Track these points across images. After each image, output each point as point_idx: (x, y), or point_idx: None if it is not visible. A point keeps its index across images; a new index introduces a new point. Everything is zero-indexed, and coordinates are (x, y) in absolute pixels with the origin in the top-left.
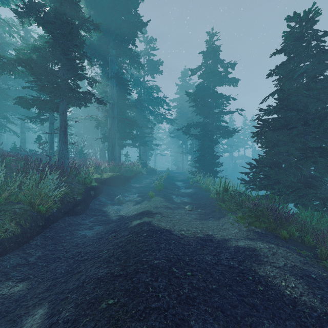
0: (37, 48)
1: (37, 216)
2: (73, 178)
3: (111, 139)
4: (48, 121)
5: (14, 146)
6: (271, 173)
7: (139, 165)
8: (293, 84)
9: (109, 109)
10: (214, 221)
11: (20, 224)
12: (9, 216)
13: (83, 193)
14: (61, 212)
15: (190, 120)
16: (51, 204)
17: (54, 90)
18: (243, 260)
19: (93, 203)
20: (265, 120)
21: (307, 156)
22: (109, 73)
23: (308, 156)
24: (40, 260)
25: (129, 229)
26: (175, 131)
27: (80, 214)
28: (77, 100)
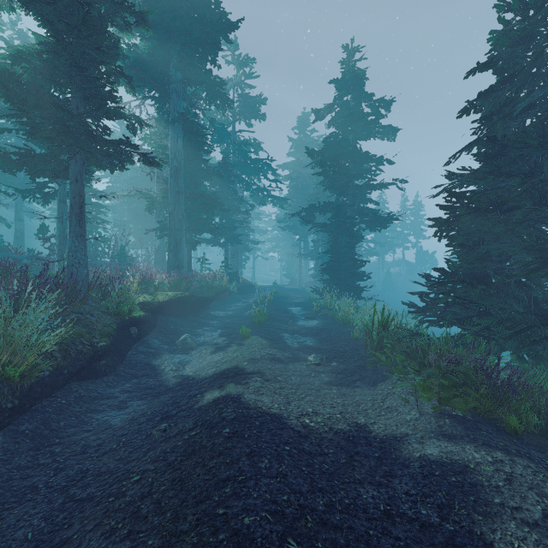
0: (23, 54)
1: (2, 389)
2: (99, 302)
3: (174, 230)
4: (57, 197)
5: None
6: (471, 295)
7: (224, 278)
8: (511, 127)
9: (170, 178)
10: (365, 388)
11: None
12: None
13: (114, 334)
14: (62, 375)
15: (313, 199)
16: (35, 362)
17: (55, 136)
18: (449, 503)
19: (135, 350)
20: (462, 193)
21: (545, 262)
22: (170, 112)
23: (546, 263)
24: None
25: (197, 413)
26: (286, 219)
27: (105, 375)
28: (105, 157)
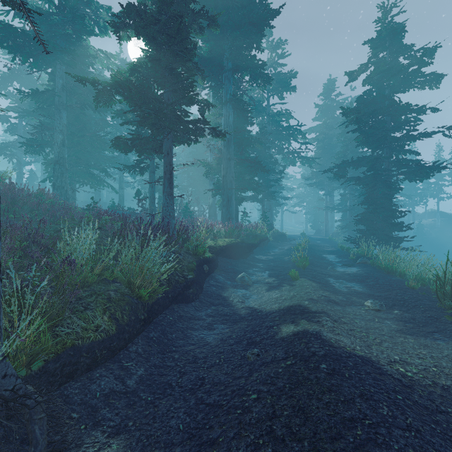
0: (136, 66)
1: (138, 304)
2: (180, 245)
3: (226, 190)
4: (149, 169)
5: (112, 205)
6: None
7: (264, 228)
8: None
9: (223, 148)
10: (451, 343)
11: (116, 317)
12: (102, 303)
13: (195, 269)
14: (168, 298)
15: (341, 156)
16: (156, 287)
17: (157, 121)
18: None
19: (207, 283)
20: None
21: None
22: (223, 96)
23: None
24: (143, 385)
25: (282, 343)
26: (313, 177)
27: (193, 301)
28: (185, 135)
